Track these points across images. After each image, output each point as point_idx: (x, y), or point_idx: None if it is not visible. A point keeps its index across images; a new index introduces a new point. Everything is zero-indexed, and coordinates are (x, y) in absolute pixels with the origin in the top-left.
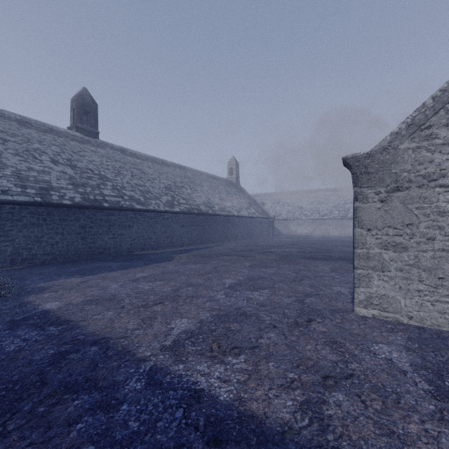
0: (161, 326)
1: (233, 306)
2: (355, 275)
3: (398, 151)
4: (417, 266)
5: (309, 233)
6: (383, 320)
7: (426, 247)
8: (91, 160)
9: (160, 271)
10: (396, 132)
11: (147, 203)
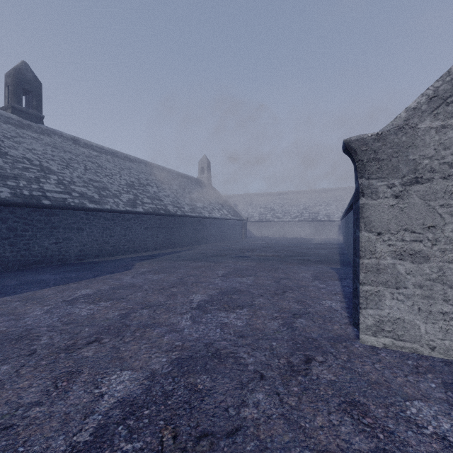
0: (83, 392)
1: (202, 339)
2: (361, 292)
3: (418, 132)
4: (441, 282)
5: (280, 235)
6: (398, 353)
7: (452, 256)
8: (30, 148)
9: (110, 286)
10: (413, 107)
11: (103, 201)
